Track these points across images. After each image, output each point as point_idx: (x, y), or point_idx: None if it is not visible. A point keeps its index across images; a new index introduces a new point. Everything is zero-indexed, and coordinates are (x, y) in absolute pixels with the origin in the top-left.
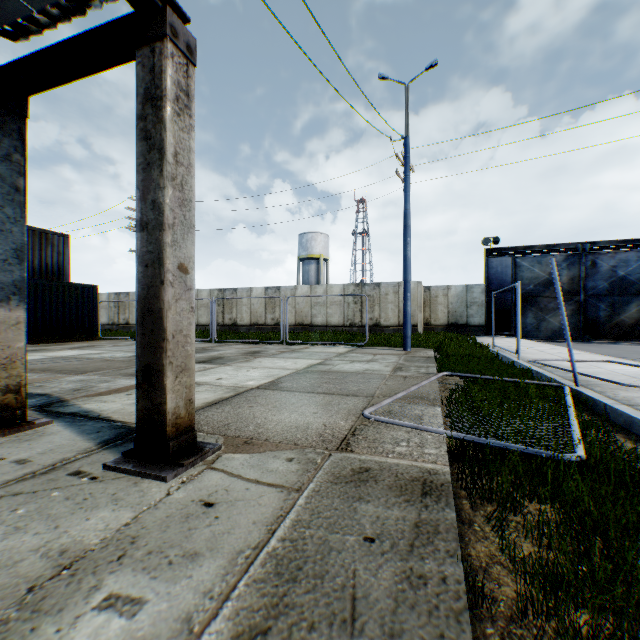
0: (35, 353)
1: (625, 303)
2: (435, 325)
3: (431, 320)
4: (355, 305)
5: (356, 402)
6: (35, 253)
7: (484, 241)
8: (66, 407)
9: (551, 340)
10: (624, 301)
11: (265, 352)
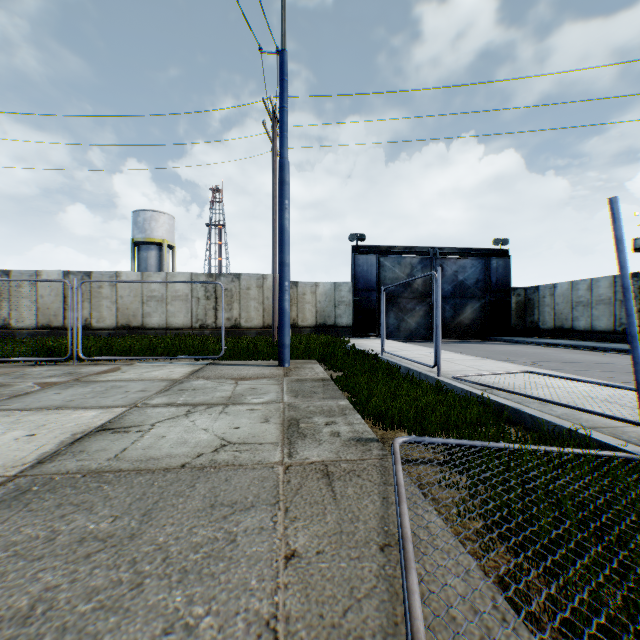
0: None
1: (464, 305)
2: (303, 326)
3: (298, 320)
4: (207, 301)
5: None
6: None
7: (351, 237)
8: None
9: (410, 340)
10: (463, 303)
11: (0, 390)
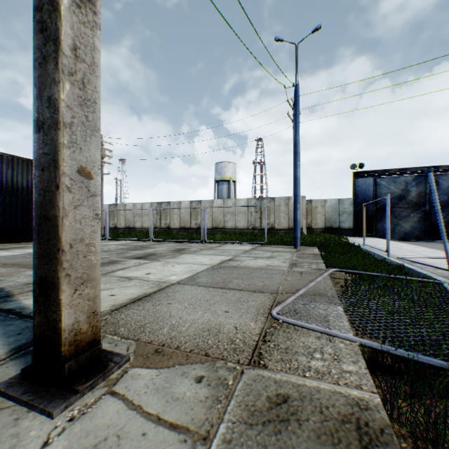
0: (17, 250)
1: None
2: (315, 228)
3: (312, 225)
4: (256, 214)
5: (263, 299)
6: (24, 176)
7: (352, 166)
8: (8, 303)
9: (403, 240)
10: None
11: (188, 249)
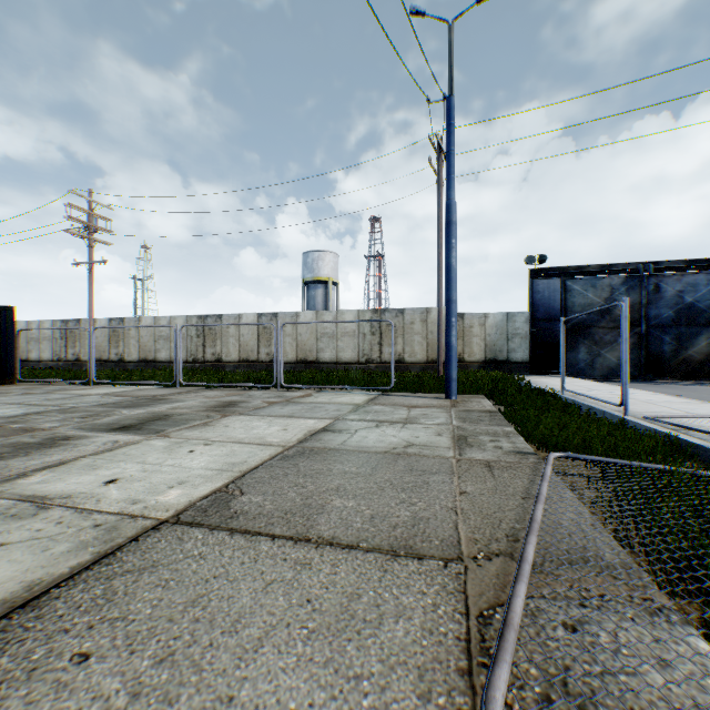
0: None
1: (693, 335)
2: (469, 361)
3: (465, 355)
4: (373, 336)
5: (428, 599)
6: None
7: (528, 259)
8: None
9: (608, 380)
10: (692, 333)
11: (245, 404)
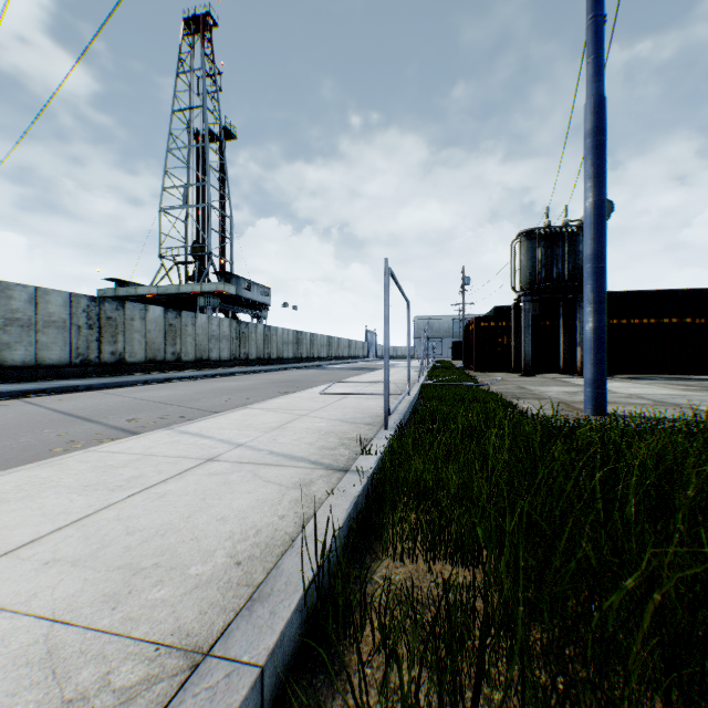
0: None
1: None
2: None
3: None
4: None
5: (510, 380)
6: None
7: None
8: None
9: None
10: None
11: None
